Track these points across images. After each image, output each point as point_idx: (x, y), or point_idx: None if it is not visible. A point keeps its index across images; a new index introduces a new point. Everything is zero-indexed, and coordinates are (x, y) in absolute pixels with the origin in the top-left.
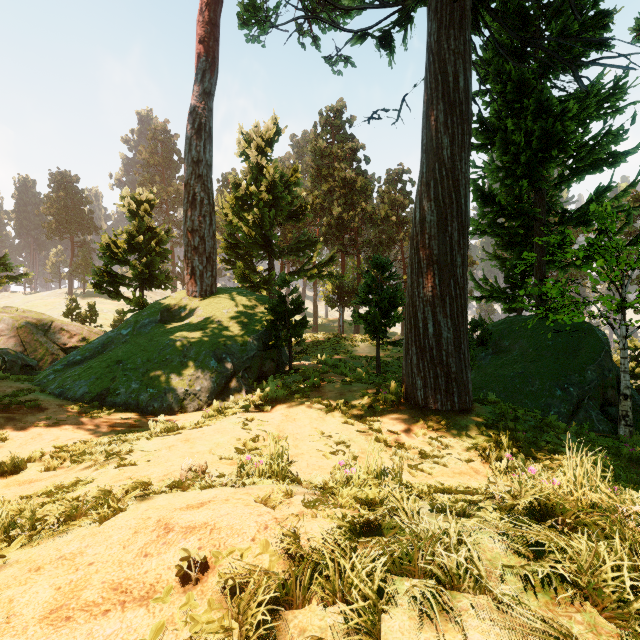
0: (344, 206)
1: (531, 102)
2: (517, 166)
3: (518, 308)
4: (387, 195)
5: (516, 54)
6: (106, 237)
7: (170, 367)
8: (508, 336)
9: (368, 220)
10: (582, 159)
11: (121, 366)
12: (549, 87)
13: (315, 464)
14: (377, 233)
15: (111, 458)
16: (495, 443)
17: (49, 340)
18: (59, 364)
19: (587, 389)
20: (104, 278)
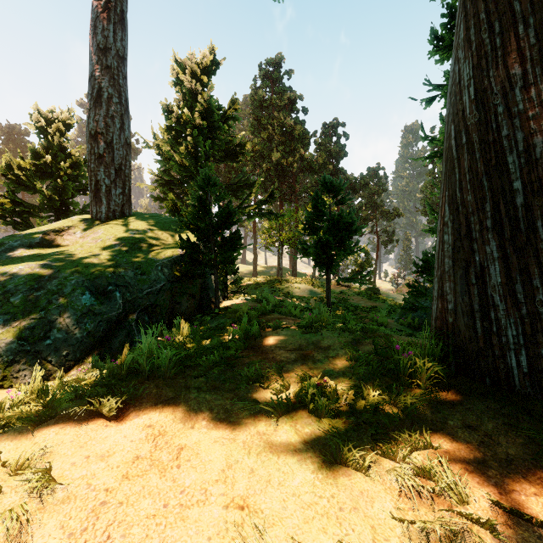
0: (283, 153)
1: None
2: None
3: None
4: (323, 147)
5: None
6: (7, 157)
7: (3, 305)
8: None
9: (306, 168)
10: None
11: None
12: None
13: None
14: (313, 183)
15: None
16: None
17: None
18: None
19: None
20: (5, 205)
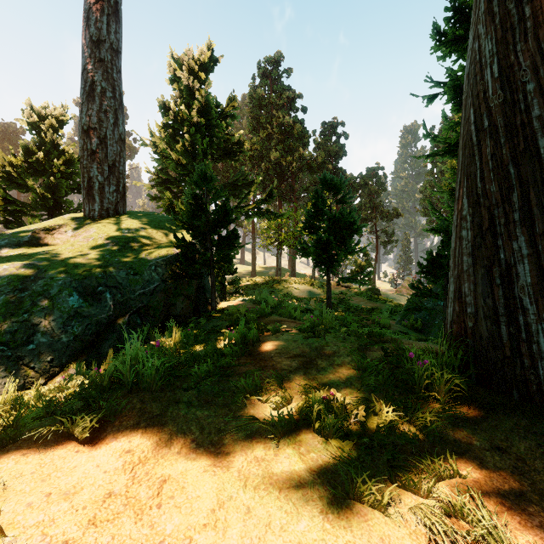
0: (282, 152)
1: None
2: None
3: None
4: (322, 146)
5: None
6: None
7: None
8: None
9: (305, 167)
10: None
11: None
12: None
13: None
14: (313, 183)
15: None
16: None
17: None
18: None
19: None
20: None
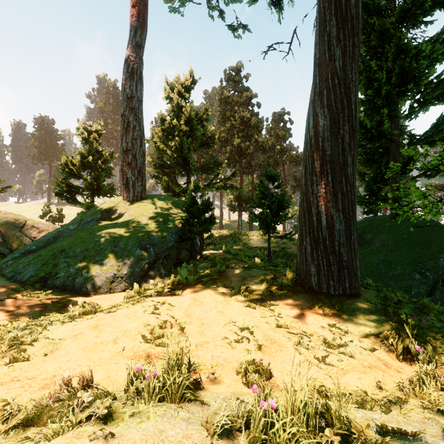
0: (242, 138)
1: (392, 46)
2: (378, 99)
3: (374, 210)
4: (273, 131)
5: (377, 12)
6: (65, 157)
7: (103, 255)
8: (370, 231)
9: (259, 148)
10: (429, 93)
11: (63, 254)
12: (405, 34)
13: (220, 356)
14: (266, 158)
15: (13, 348)
16: (396, 331)
17: (23, 234)
18: (18, 252)
19: (441, 273)
20: (63, 188)
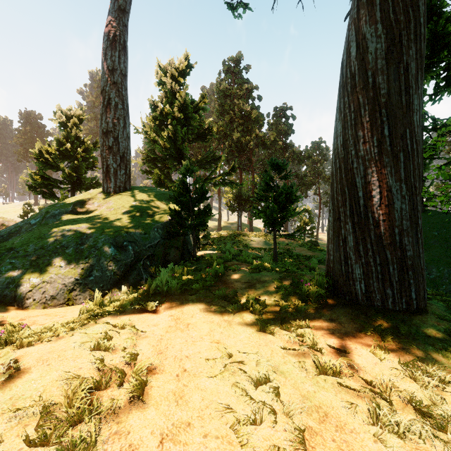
0: (242, 132)
1: None
2: None
3: None
4: (274, 126)
5: None
6: (39, 145)
7: (62, 254)
8: None
9: (260, 144)
10: None
11: (11, 253)
12: None
13: None
14: (267, 155)
15: None
16: None
17: None
18: None
19: None
20: (37, 180)
